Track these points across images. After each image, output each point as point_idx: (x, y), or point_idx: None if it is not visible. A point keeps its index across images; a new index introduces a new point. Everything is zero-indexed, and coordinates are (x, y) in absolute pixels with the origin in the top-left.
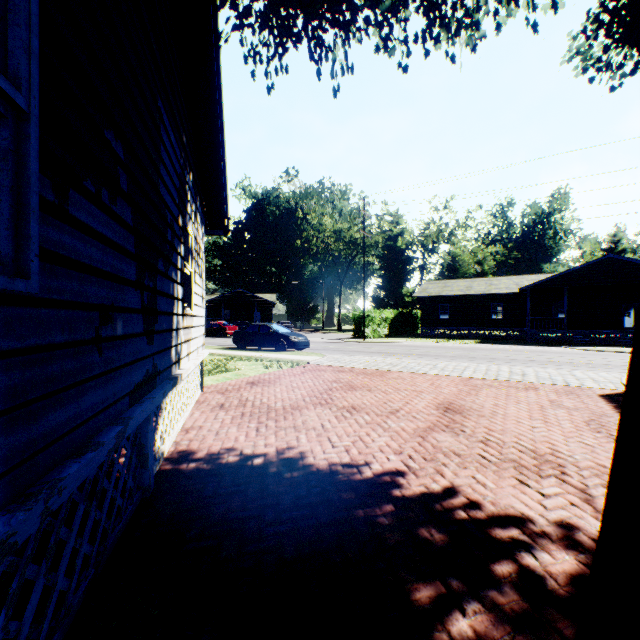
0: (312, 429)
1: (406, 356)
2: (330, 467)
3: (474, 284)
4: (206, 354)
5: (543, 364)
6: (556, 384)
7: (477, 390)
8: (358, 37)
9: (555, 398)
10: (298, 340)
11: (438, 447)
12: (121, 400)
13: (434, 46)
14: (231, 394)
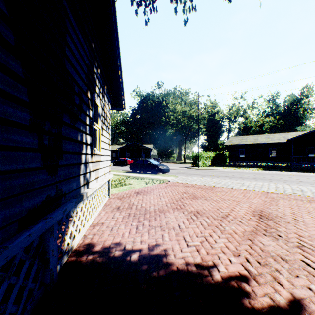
0: (172, 229)
1: (223, 177)
2: (187, 267)
3: (259, 138)
4: (111, 177)
5: (310, 184)
6: None
7: (275, 201)
8: None
9: None
10: (163, 168)
11: (266, 251)
12: (2, 229)
13: None
14: (125, 200)
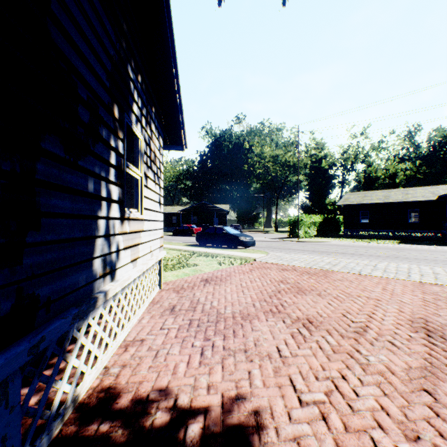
0: (267, 357)
1: (340, 255)
2: None
3: (391, 194)
4: (162, 255)
5: None
6: None
7: (444, 301)
8: None
9: None
10: (246, 240)
11: None
12: None
13: None
14: (184, 293)
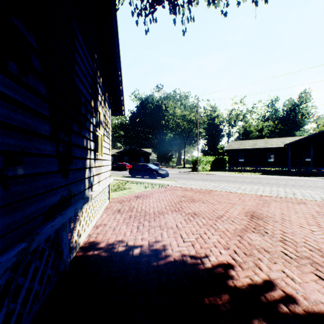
0: (170, 228)
1: (222, 182)
2: (182, 258)
3: (257, 142)
4: (111, 181)
5: (303, 187)
6: (316, 200)
7: (268, 203)
8: (196, 1)
9: (319, 210)
10: (162, 172)
11: (252, 244)
12: (33, 220)
13: (242, 0)
14: (125, 203)
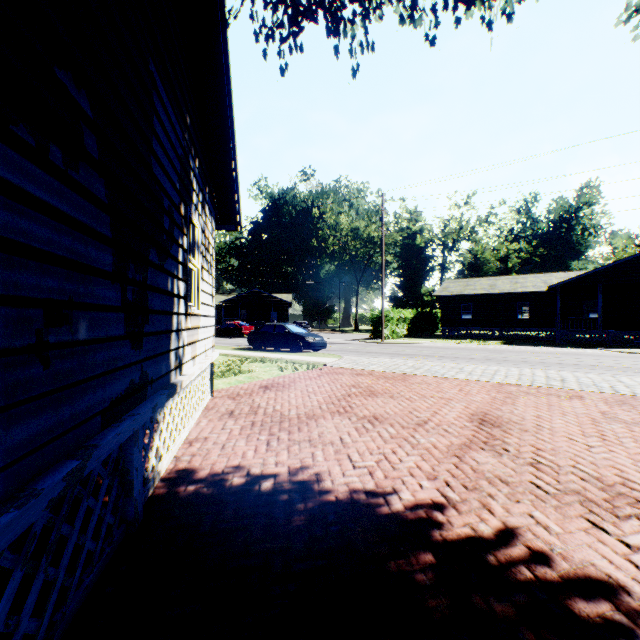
0: (329, 444)
1: (428, 358)
2: (351, 496)
3: (498, 282)
4: (216, 356)
5: (581, 368)
6: (603, 392)
7: (513, 398)
8: (379, 13)
9: (606, 409)
10: (314, 341)
11: (479, 471)
12: (87, 422)
13: (465, 15)
14: (242, 399)
